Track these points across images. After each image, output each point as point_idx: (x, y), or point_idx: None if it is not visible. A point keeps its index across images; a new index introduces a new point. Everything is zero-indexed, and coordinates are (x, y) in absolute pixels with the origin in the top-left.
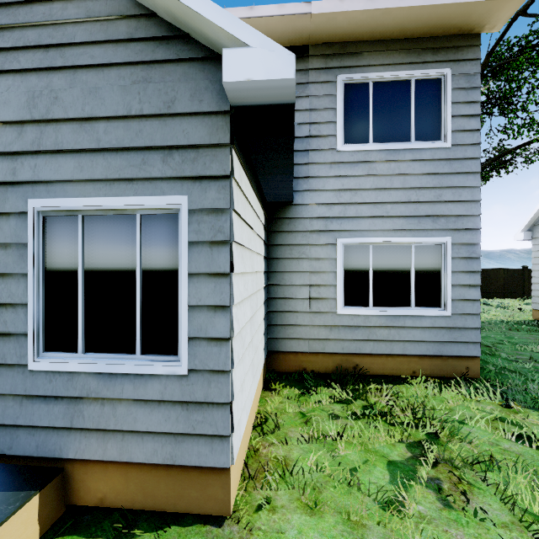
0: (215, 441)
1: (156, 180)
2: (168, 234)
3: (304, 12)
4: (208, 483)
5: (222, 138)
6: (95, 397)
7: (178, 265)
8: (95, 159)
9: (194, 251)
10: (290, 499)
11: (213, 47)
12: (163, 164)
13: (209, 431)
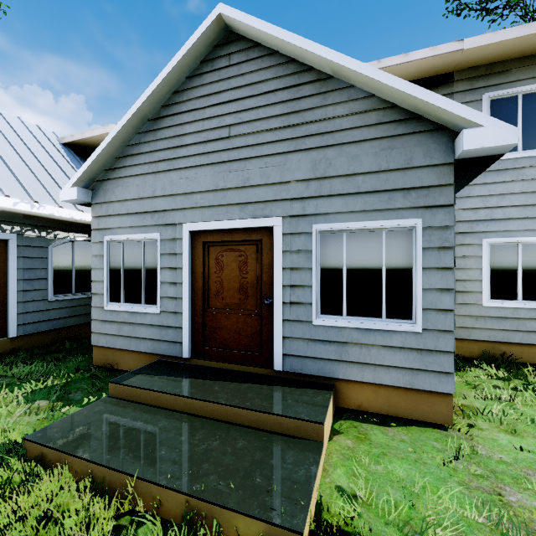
0: (441, 376)
1: (398, 210)
2: (404, 243)
3: (456, 49)
4: (435, 403)
5: (448, 180)
6: (355, 343)
7: (411, 263)
8: (356, 199)
9: (426, 253)
10: (490, 426)
11: (441, 123)
12: (404, 199)
13: (437, 369)
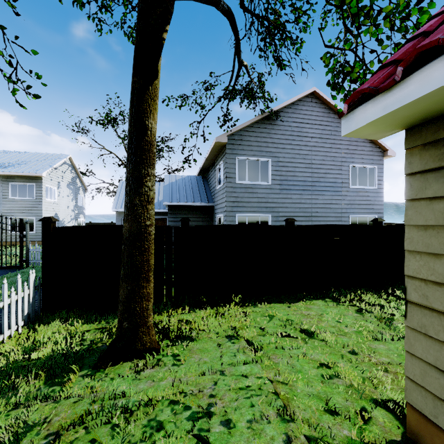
0: None
1: None
2: None
3: None
4: None
5: None
6: None
7: None
8: None
9: None
10: None
11: None
12: None
13: None
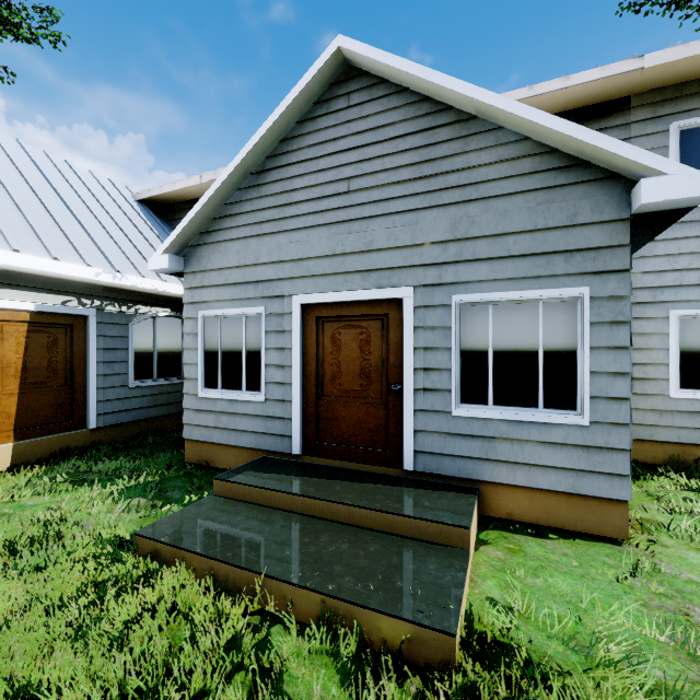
0: (614, 479)
1: (558, 276)
2: (567, 317)
3: (634, 68)
4: (606, 512)
5: (622, 240)
6: (505, 438)
7: (575, 341)
8: (505, 264)
9: (594, 329)
10: (677, 543)
11: (614, 170)
12: (566, 264)
13: (609, 470)
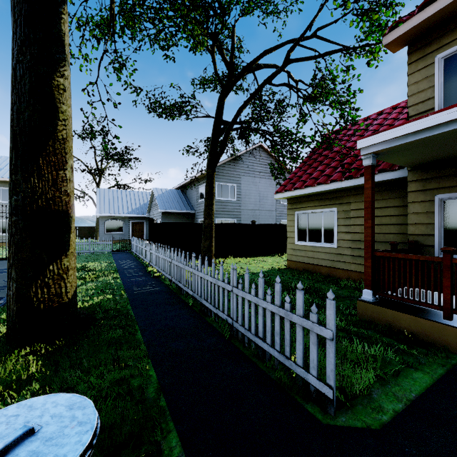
0: None
1: None
2: None
3: None
4: None
5: None
6: None
7: None
8: None
9: None
10: None
11: None
12: None
13: None
